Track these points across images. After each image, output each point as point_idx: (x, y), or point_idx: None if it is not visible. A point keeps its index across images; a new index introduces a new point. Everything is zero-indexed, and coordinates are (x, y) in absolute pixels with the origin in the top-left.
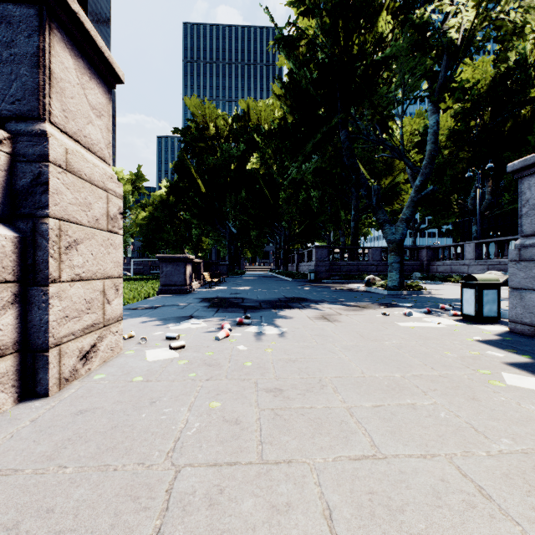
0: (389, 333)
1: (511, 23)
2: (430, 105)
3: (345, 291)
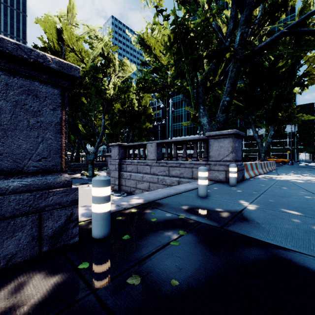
0: (80, 191)
1: (123, 99)
2: (102, 115)
3: (72, 179)
